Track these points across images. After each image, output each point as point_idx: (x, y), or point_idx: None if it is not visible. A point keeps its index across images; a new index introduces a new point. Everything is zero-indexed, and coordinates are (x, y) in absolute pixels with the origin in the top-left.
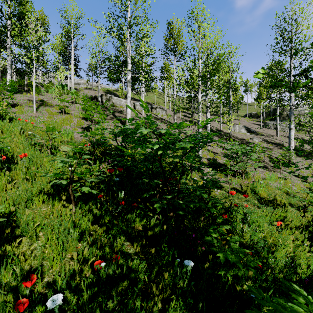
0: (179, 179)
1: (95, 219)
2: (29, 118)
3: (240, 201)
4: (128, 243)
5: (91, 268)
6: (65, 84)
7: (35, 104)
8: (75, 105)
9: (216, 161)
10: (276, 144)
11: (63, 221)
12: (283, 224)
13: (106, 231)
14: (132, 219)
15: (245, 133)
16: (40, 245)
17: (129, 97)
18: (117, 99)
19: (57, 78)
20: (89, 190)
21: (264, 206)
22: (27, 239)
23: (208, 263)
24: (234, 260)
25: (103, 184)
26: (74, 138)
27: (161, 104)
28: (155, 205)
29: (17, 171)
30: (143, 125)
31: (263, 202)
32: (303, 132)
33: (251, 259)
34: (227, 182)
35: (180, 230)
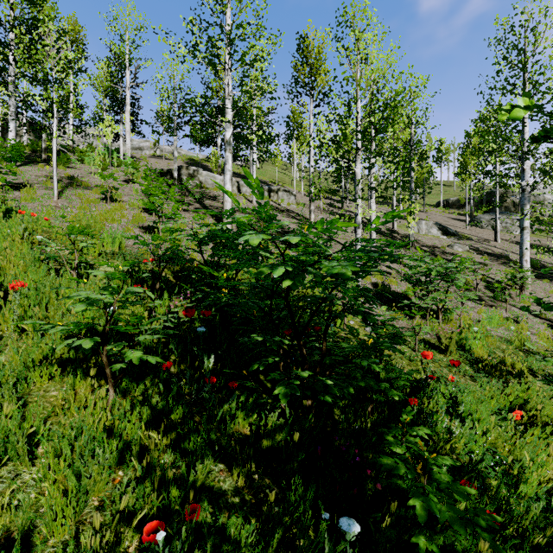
0: (325, 332)
1: (153, 417)
2: (44, 209)
3: (438, 366)
4: (222, 467)
5: (140, 530)
6: (115, 149)
7: (57, 185)
8: (131, 187)
9: (389, 289)
10: (495, 256)
11: (84, 428)
12: (525, 416)
13: (177, 438)
14: (230, 414)
15: (439, 235)
16: (35, 478)
17: (228, 171)
18: (208, 175)
19: (102, 139)
20: (142, 357)
21: (484, 375)
22: (9, 464)
23: (389, 519)
24: (448, 518)
25: (175, 339)
26: (125, 246)
27: (286, 184)
28: (277, 390)
29: (5, 315)
30: (250, 225)
31: (480, 369)
32: (543, 234)
33: (479, 508)
34: (411, 329)
35: (326, 432)
